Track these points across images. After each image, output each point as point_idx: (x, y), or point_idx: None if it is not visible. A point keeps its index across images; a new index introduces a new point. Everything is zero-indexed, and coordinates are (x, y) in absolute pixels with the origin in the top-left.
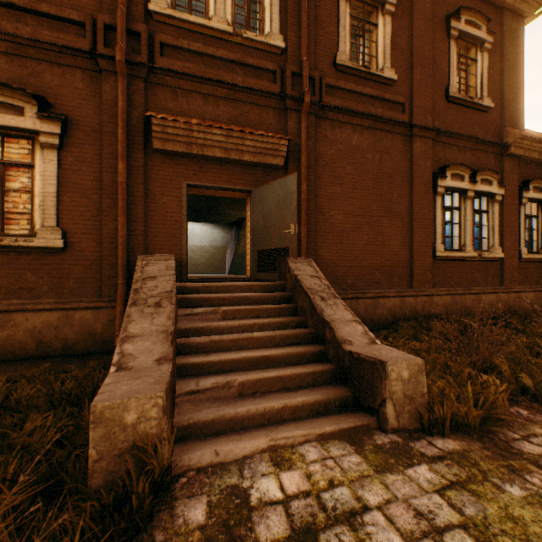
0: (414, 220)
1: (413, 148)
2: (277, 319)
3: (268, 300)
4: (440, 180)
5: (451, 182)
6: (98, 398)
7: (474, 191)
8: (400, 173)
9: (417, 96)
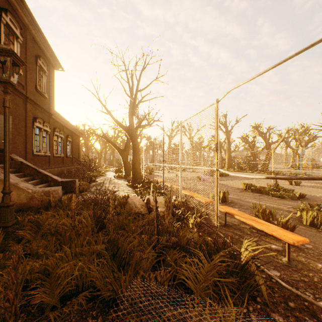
0: (28, 138)
1: (27, 107)
2: (27, 178)
3: (11, 172)
4: (36, 123)
5: (38, 124)
6: (53, 189)
7: (43, 129)
8: (23, 116)
9: (29, 84)
